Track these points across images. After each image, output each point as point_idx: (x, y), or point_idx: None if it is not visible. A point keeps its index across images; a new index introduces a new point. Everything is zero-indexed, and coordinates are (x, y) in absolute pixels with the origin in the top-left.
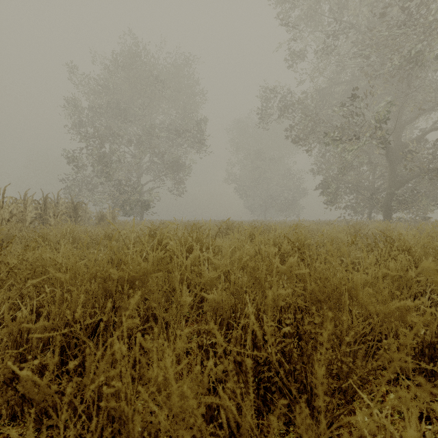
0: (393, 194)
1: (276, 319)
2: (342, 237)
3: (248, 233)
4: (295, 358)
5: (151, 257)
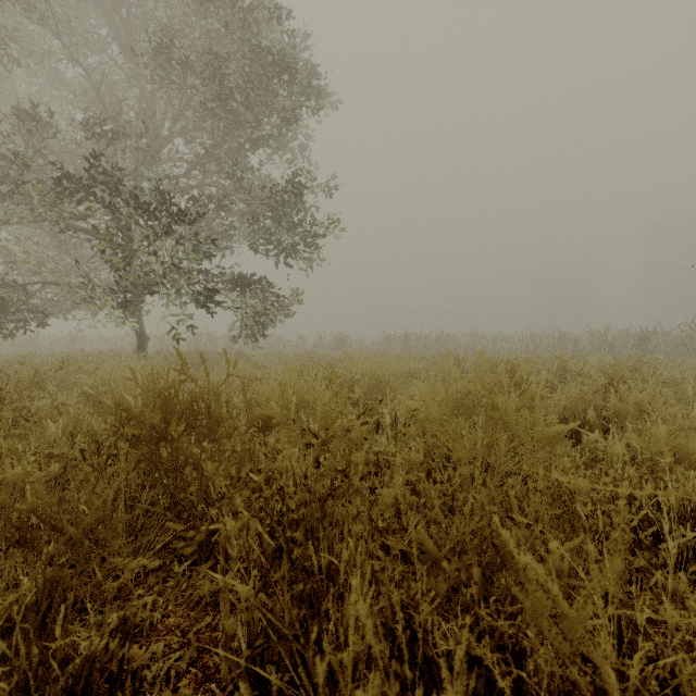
0: None
1: None
2: None
3: None
4: None
5: None
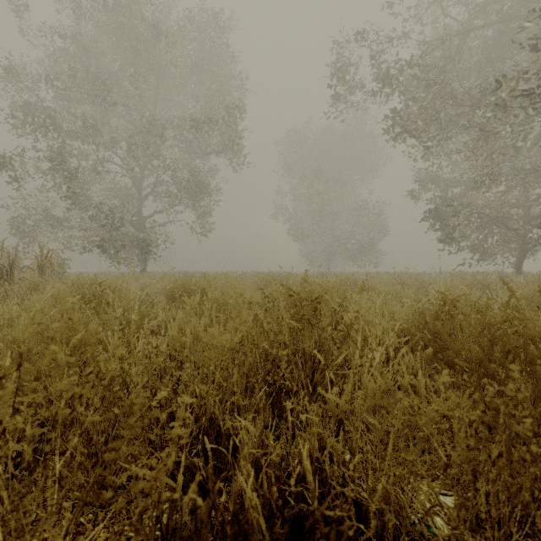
0: None
1: None
2: None
3: None
4: None
5: None
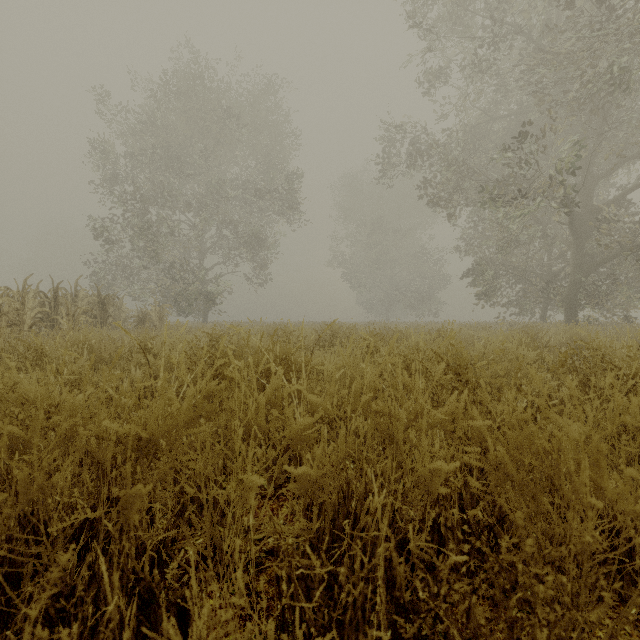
0: (580, 283)
1: (430, 522)
2: (514, 350)
3: (371, 347)
4: (481, 627)
5: (191, 393)
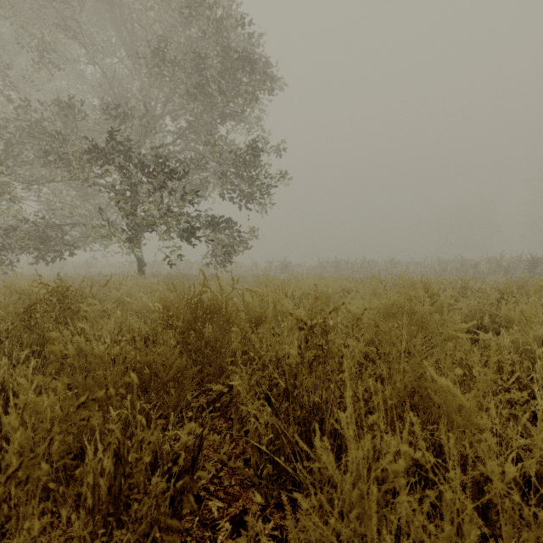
0: None
1: None
2: None
3: None
4: None
5: None
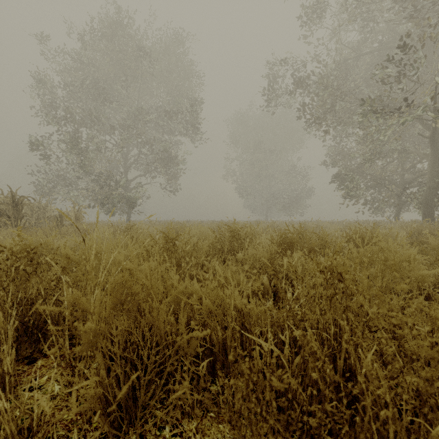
0: (437, 188)
1: None
2: None
3: None
4: None
5: None
